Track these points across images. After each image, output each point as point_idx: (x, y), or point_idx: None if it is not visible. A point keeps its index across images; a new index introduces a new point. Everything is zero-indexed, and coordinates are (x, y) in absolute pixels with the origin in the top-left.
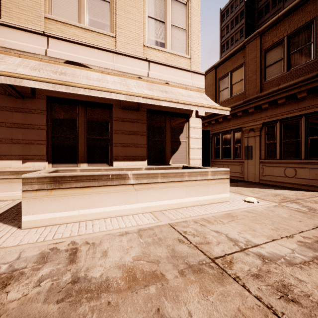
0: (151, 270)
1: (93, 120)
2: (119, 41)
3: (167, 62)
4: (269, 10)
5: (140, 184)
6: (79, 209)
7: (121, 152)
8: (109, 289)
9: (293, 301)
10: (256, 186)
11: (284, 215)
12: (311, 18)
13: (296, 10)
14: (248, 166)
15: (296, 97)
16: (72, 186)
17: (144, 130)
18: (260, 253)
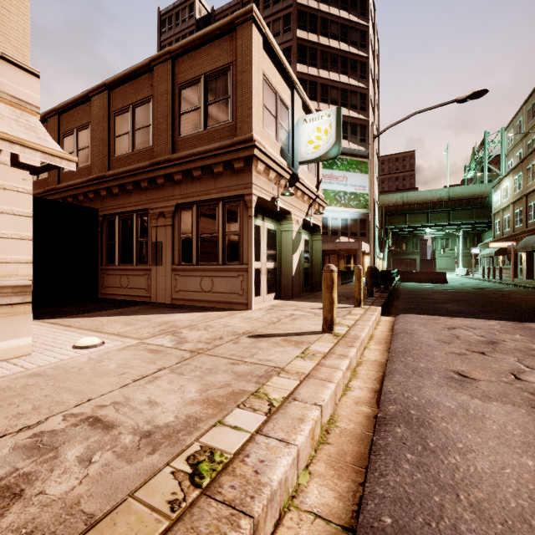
0: None
1: None
2: None
3: None
4: None
5: None
6: None
7: None
8: None
9: None
10: (155, 311)
11: (111, 367)
12: (228, 61)
13: (214, 41)
14: (157, 276)
15: (213, 171)
16: None
17: None
18: None
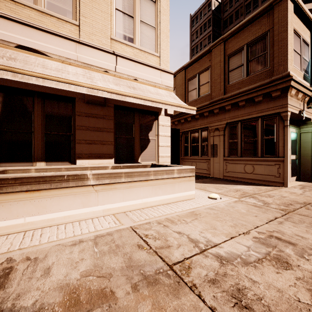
0: (99, 288)
1: (52, 114)
2: (83, 31)
3: (136, 58)
4: (233, 21)
5: (101, 184)
6: (25, 216)
7: (86, 149)
8: None
9: (246, 308)
10: (220, 182)
11: (243, 211)
12: (266, 30)
13: (254, 21)
14: (213, 163)
15: (254, 101)
16: (16, 190)
17: (112, 127)
18: (218, 254)
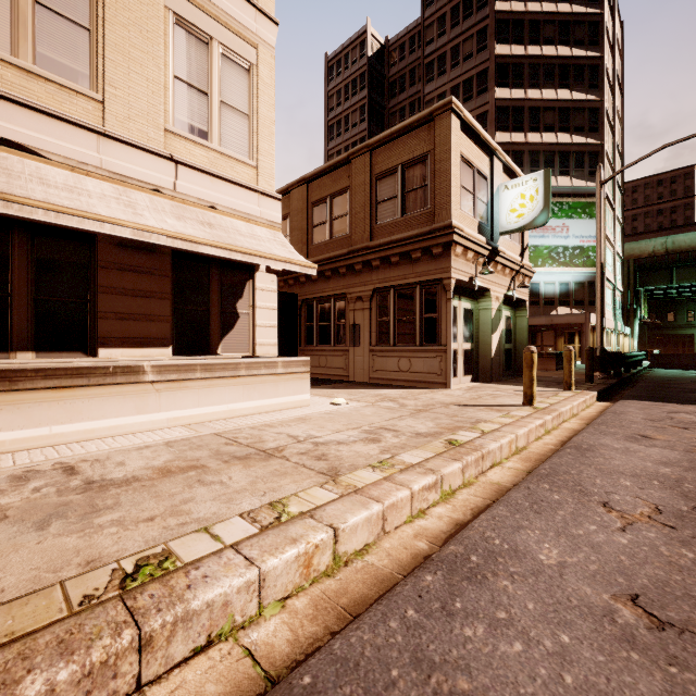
0: (189, 465)
1: (49, 264)
2: (112, 113)
3: (213, 167)
4: (406, 88)
5: (165, 381)
6: (52, 425)
7: (118, 330)
8: (140, 480)
9: (324, 460)
10: (361, 387)
11: (368, 413)
12: (426, 150)
13: (412, 131)
14: (354, 357)
15: (411, 257)
16: (38, 386)
17: (167, 290)
18: (316, 441)
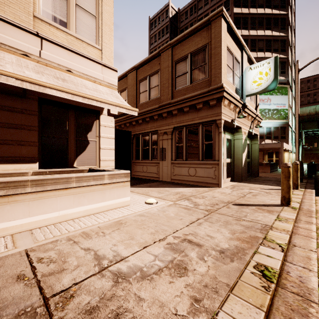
0: None
1: None
2: None
3: (71, 46)
4: None
5: None
6: None
7: None
8: None
9: None
10: (166, 186)
11: (172, 215)
12: (205, 43)
13: (196, 33)
14: (162, 166)
15: (196, 107)
16: None
17: (35, 124)
18: (119, 270)
